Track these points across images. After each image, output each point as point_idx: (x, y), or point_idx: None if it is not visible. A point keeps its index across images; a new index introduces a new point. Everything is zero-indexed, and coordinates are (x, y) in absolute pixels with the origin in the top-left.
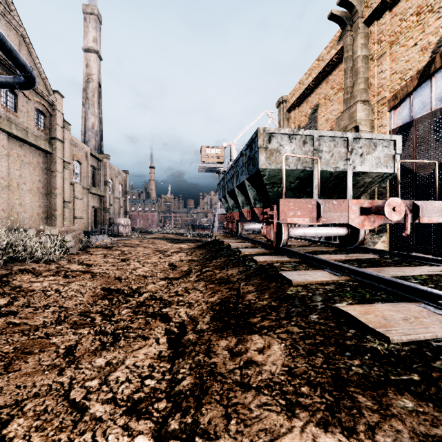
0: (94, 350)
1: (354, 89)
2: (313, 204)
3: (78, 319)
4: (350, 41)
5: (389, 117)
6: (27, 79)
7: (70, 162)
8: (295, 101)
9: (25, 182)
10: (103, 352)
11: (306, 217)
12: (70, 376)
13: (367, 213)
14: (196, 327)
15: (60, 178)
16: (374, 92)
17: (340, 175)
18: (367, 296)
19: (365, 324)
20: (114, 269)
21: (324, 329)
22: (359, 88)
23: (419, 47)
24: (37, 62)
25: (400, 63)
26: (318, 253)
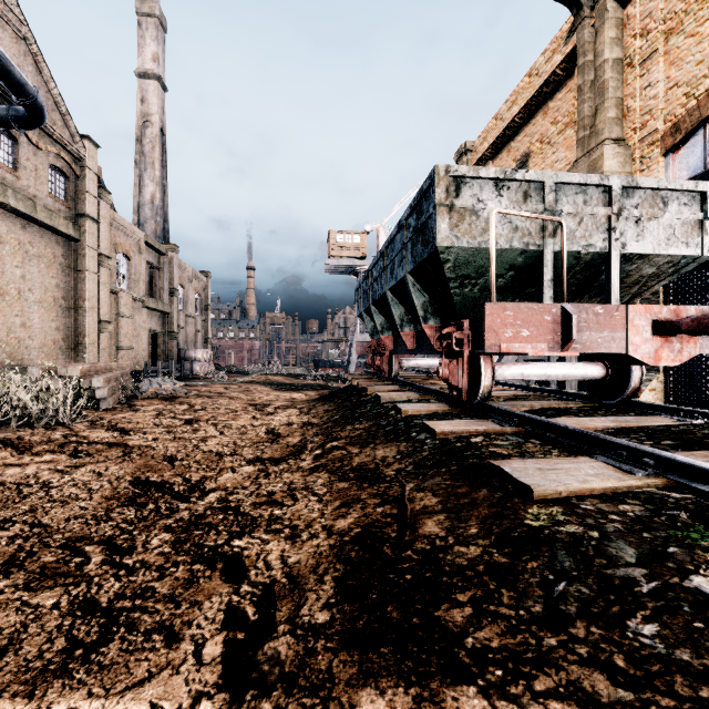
0: (37, 673)
1: (598, 119)
2: (554, 313)
3: (53, 559)
4: (589, 36)
5: (664, 167)
6: (29, 110)
7: (111, 256)
8: (489, 150)
9: (32, 288)
10: (53, 686)
11: (539, 342)
12: None
13: (669, 333)
14: (299, 610)
15: (93, 282)
16: (635, 124)
17: (594, 261)
18: None
19: None
20: (167, 440)
21: None
22: (607, 117)
23: None
24: (53, 86)
25: (686, 68)
26: (552, 414)
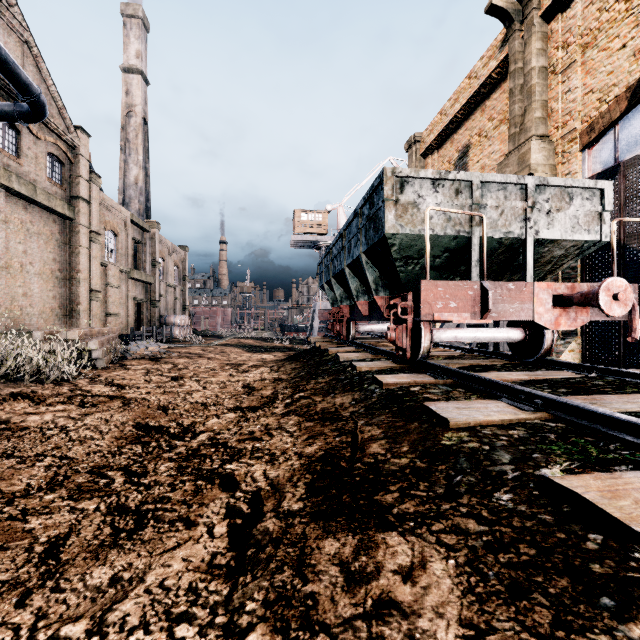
0: (97, 547)
1: (526, 118)
2: (475, 289)
3: (85, 480)
4: (519, 46)
5: (582, 160)
6: (32, 107)
7: (101, 233)
8: (434, 141)
9: (33, 262)
10: (111, 552)
11: (464, 311)
12: (37, 610)
13: (566, 305)
14: (280, 504)
15: (85, 256)
16: (557, 123)
17: (513, 245)
18: (592, 453)
19: (623, 524)
20: (158, 393)
21: (533, 527)
22: (534, 117)
23: (630, 51)
24: (50, 83)
25: (599, 77)
26: (479, 370)
